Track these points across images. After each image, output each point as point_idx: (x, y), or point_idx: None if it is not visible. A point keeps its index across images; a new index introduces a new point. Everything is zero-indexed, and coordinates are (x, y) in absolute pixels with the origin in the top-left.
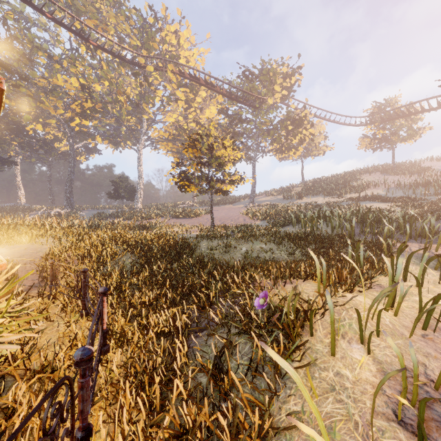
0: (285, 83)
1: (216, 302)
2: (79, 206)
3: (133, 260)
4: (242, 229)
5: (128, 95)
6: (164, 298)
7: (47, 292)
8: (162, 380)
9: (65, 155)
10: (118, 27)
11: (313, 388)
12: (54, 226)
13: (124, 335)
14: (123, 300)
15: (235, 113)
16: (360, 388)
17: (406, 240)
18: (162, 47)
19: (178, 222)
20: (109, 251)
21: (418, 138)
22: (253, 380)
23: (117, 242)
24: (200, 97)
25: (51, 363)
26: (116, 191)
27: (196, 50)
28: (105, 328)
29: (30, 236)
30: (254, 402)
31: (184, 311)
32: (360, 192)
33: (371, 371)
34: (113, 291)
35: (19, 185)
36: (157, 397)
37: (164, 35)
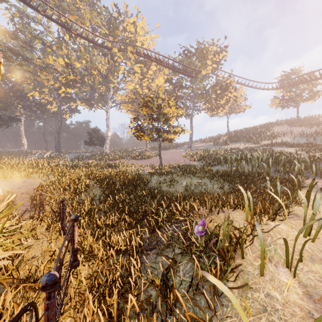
0: (215, 58)
1: (163, 226)
2: (65, 150)
3: (101, 191)
4: (182, 168)
5: (99, 70)
6: (123, 222)
7: (36, 215)
8: (120, 291)
9: (55, 114)
10: (92, 21)
11: (247, 309)
12: (45, 165)
13: (91, 252)
14: (92, 223)
15: (177, 81)
16: (289, 311)
17: (313, 177)
18: (124, 34)
19: (135, 162)
20: (84, 184)
21: (317, 98)
22: (194, 296)
23: (89, 177)
24: (152, 70)
25: (33, 275)
26: (90, 139)
27: (149, 36)
28: (75, 247)
29: (27, 173)
30: (196, 320)
31: (138, 232)
32: (272, 140)
33: (298, 293)
34: (85, 215)
35: (23, 135)
36: (114, 310)
37: (125, 25)
